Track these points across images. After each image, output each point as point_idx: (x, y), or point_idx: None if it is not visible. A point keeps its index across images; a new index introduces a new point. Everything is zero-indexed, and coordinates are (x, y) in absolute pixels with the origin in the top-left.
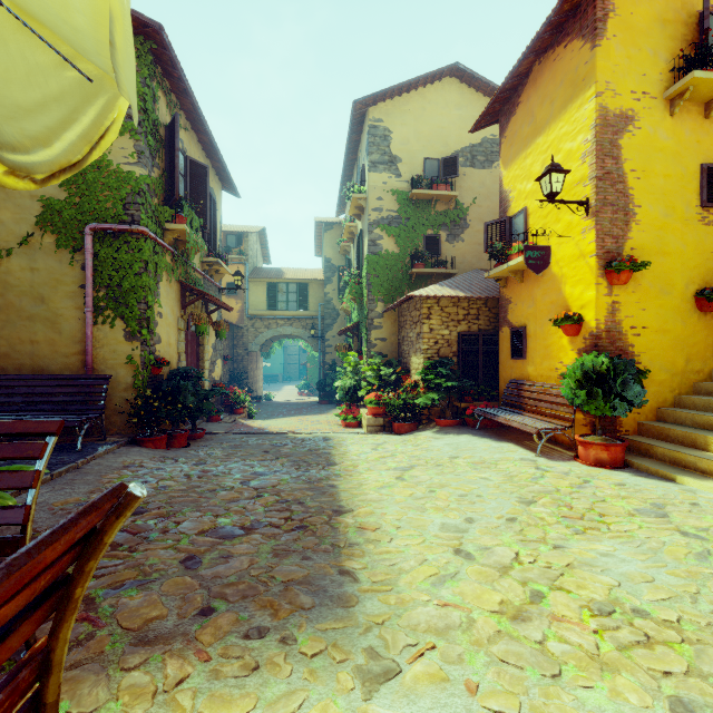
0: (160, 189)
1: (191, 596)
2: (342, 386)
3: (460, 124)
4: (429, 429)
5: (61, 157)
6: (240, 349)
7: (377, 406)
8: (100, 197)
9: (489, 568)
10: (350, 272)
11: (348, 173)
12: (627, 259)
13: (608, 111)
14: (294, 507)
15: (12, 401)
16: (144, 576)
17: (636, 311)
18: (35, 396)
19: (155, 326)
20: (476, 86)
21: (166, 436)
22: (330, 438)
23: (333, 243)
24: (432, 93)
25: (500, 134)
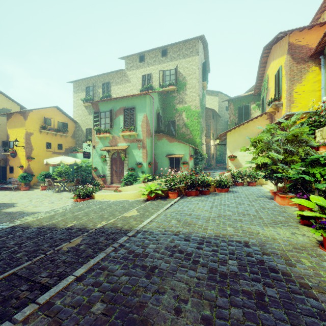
0: None
1: None
2: None
3: None
4: None
5: None
6: None
7: None
8: None
9: None
10: None
11: None
12: (31, 157)
13: (28, 132)
14: None
15: None
16: None
17: (34, 165)
18: None
19: None
20: (0, 92)
21: None
22: None
23: None
24: None
25: (7, 119)
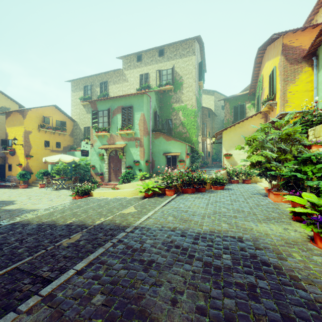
0: None
1: None
2: None
3: None
4: None
5: None
6: None
7: None
8: None
9: None
10: None
11: None
12: (30, 155)
13: (27, 130)
14: None
15: None
16: None
17: (32, 163)
18: None
19: None
20: None
21: None
22: None
23: None
24: None
25: (6, 118)
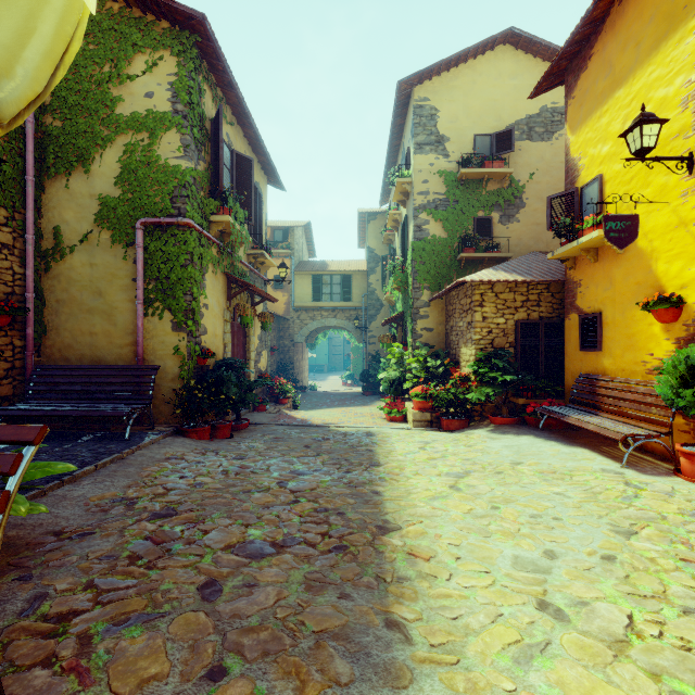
0: (206, 182)
1: (201, 644)
2: (386, 377)
3: (515, 94)
4: (482, 427)
5: (27, 89)
6: (286, 340)
7: (423, 400)
8: (150, 192)
9: (594, 640)
10: (394, 261)
11: (392, 160)
12: None
13: None
14: (333, 519)
15: (73, 390)
16: (153, 608)
17: None
18: (93, 384)
19: (201, 318)
20: (533, 51)
21: (209, 427)
22: (373, 433)
23: (377, 233)
24: (483, 64)
25: (567, 95)
